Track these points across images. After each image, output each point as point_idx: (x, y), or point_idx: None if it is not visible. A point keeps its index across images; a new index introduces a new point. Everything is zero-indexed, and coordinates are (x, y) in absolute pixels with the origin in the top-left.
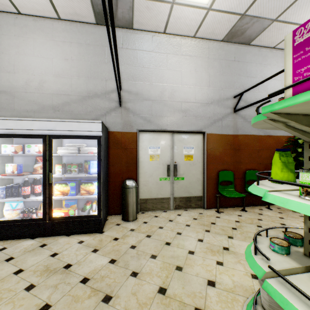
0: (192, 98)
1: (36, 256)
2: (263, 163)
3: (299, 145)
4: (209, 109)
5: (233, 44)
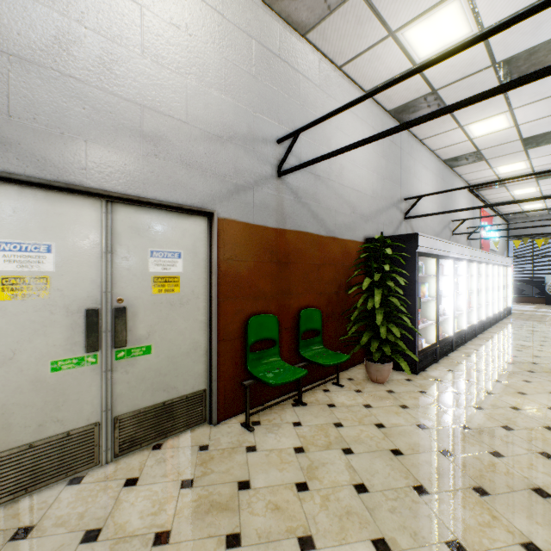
0: (178, 106)
1: None
2: (326, 292)
3: (381, 257)
4: (226, 154)
5: (276, 17)
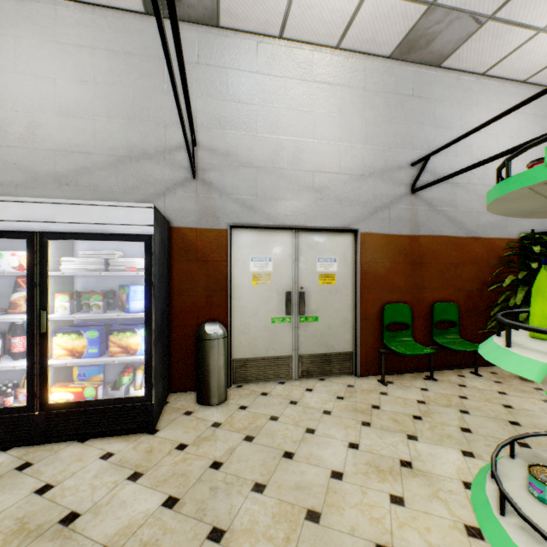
0: (334, 164)
1: (3, 495)
2: (465, 289)
3: (531, 255)
4: (367, 187)
5: (410, 65)
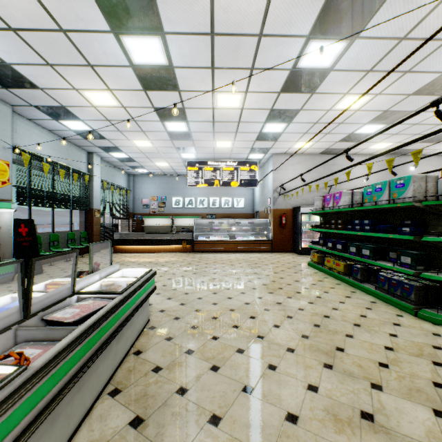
0: None
1: None
2: None
3: None
4: None
5: None
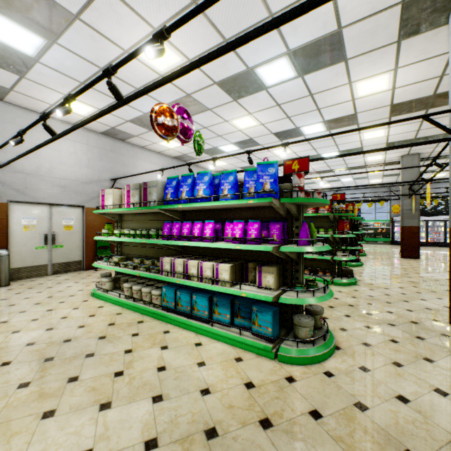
0: (72, 176)
1: None
2: None
3: None
4: (89, 187)
5: (110, 138)
